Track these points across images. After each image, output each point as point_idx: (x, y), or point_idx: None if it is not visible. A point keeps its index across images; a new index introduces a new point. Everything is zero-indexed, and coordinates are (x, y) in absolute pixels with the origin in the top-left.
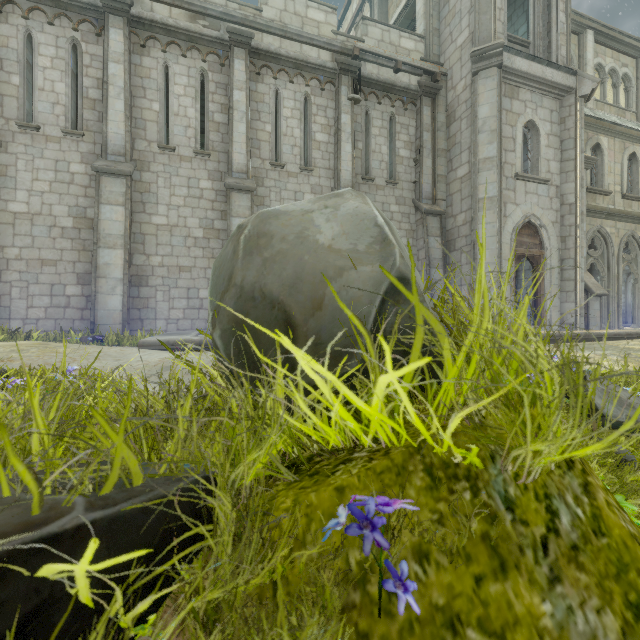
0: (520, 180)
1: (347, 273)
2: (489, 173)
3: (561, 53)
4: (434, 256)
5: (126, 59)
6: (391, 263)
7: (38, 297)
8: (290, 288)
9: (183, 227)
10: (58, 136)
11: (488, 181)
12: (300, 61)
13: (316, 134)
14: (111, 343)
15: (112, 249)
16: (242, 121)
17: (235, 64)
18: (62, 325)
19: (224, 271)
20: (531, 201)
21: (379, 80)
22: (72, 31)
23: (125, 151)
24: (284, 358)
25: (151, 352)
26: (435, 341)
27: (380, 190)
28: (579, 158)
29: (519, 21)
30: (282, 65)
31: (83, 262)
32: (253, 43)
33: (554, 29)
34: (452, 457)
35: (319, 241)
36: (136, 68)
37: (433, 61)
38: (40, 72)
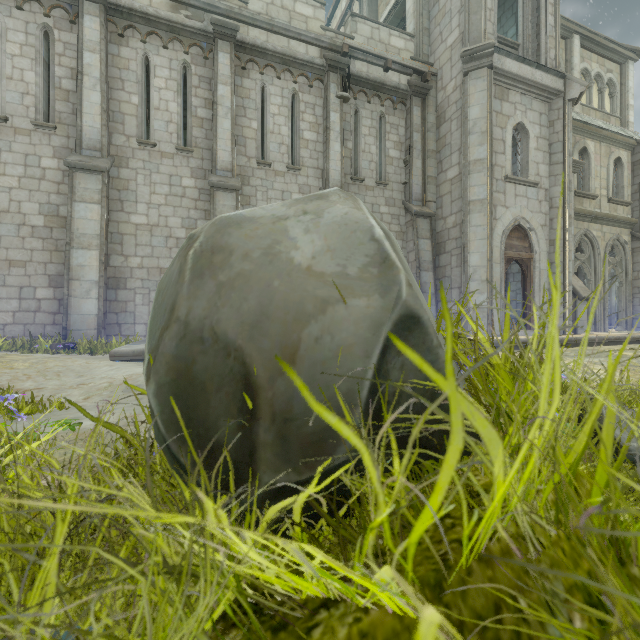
0: (510, 183)
1: (332, 308)
2: (479, 175)
3: (550, 56)
4: (424, 259)
5: (102, 48)
6: (395, 295)
7: (5, 301)
8: (252, 328)
9: (164, 227)
10: (28, 128)
11: (478, 183)
12: (287, 56)
13: (304, 132)
14: (83, 351)
15: (87, 250)
16: (227, 117)
17: (219, 57)
18: (32, 330)
19: (166, 298)
20: (521, 204)
21: (369, 78)
22: (43, 17)
23: (101, 146)
24: (240, 434)
25: (120, 366)
26: (481, 454)
27: (370, 191)
28: (567, 161)
29: (508, 23)
30: (269, 60)
31: (55, 263)
32: (238, 36)
33: (543, 32)
34: (491, 599)
35: (294, 260)
36: (113, 58)
37: (423, 61)
38: (8, 59)
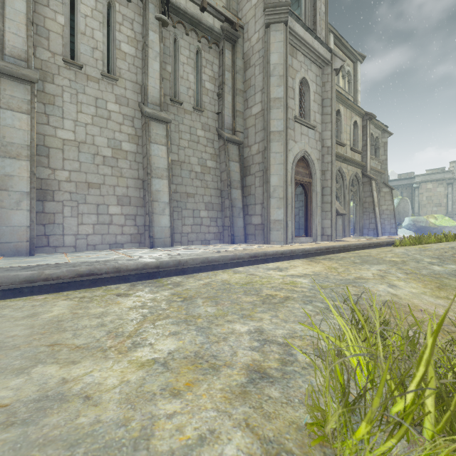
0: (298, 123)
1: None
2: (278, 111)
3: (322, 34)
4: (234, 178)
5: None
6: None
7: None
8: None
9: None
10: None
11: (277, 117)
12: None
13: (121, 44)
14: None
15: None
16: None
17: None
18: None
19: None
20: (304, 141)
21: (187, 12)
22: None
23: None
24: None
25: None
26: None
27: (188, 114)
28: (333, 114)
29: (293, 7)
30: None
31: None
32: None
33: (318, 15)
34: None
35: None
36: None
37: (233, 13)
38: None
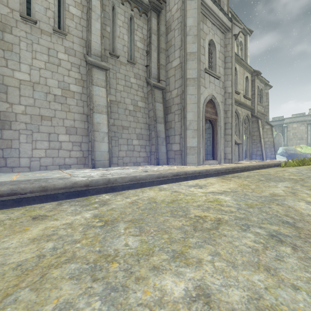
0: (207, 73)
1: None
2: (193, 62)
3: (225, 8)
4: (159, 115)
5: None
6: None
7: None
8: None
9: None
10: None
11: (192, 67)
12: None
13: (70, 7)
14: None
15: None
16: None
17: None
18: None
19: None
20: (212, 87)
21: None
22: None
23: None
24: None
25: None
26: None
27: (123, 65)
28: (233, 68)
29: None
30: None
31: None
32: None
33: None
34: None
35: None
36: None
37: None
38: None
